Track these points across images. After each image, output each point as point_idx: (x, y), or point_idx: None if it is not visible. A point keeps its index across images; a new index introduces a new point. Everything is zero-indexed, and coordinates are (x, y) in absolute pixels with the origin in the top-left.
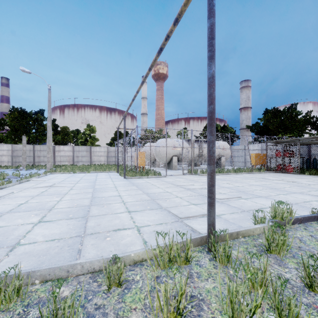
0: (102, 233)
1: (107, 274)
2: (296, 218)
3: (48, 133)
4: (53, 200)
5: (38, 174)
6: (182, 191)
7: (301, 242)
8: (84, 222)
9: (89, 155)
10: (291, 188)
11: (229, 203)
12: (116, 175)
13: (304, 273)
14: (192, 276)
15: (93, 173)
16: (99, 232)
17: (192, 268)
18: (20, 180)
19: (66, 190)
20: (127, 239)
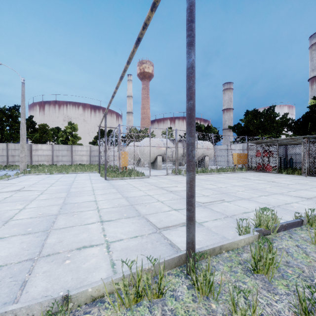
0: (62, 253)
1: None
2: (281, 225)
3: (21, 130)
4: (15, 208)
5: (8, 175)
6: (164, 194)
7: (288, 255)
8: (44, 238)
9: (70, 154)
10: (272, 188)
11: (212, 207)
12: (97, 176)
13: (299, 307)
14: None
15: (72, 173)
16: (58, 253)
17: (165, 302)
18: None
19: (36, 194)
20: (92, 261)
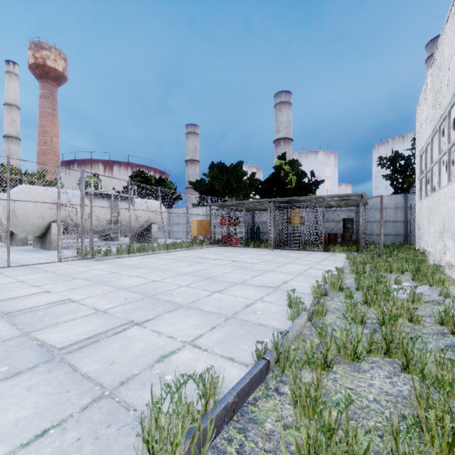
0: None
1: None
2: (223, 409)
3: None
4: None
5: None
6: None
7: None
8: None
9: None
10: (233, 274)
11: (83, 358)
12: None
13: None
14: None
15: None
16: None
17: None
18: None
19: None
20: None
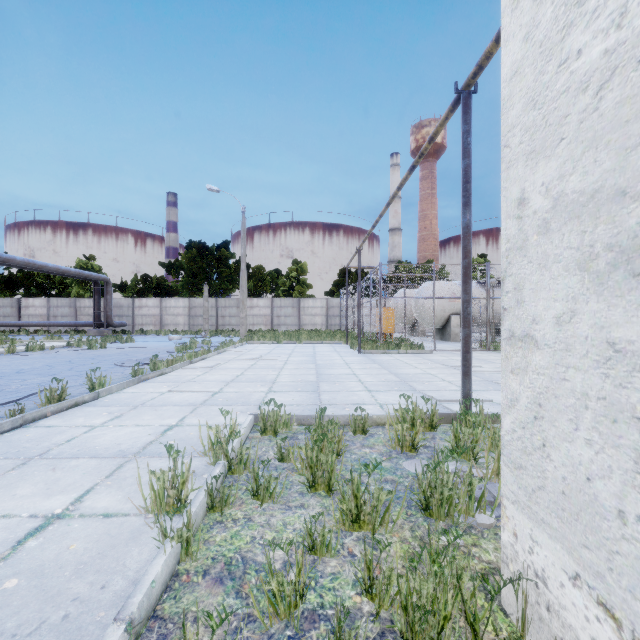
0: (340, 405)
1: (353, 419)
2: None
3: (242, 280)
4: (271, 374)
5: (233, 342)
6: (455, 374)
7: None
8: (317, 395)
9: (297, 313)
10: None
11: None
12: (344, 347)
13: None
14: (435, 438)
15: (306, 343)
16: (336, 404)
17: (436, 434)
18: (217, 349)
19: (280, 364)
20: (369, 411)
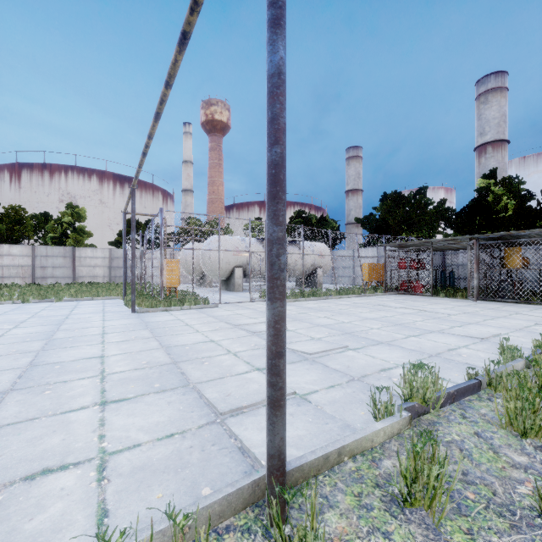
0: None
1: None
2: (447, 393)
3: None
4: None
5: None
6: (242, 338)
7: (464, 457)
8: None
9: (70, 264)
10: (425, 323)
11: (327, 361)
12: (119, 304)
13: None
14: None
15: (69, 301)
16: None
17: None
18: None
19: None
20: (52, 511)
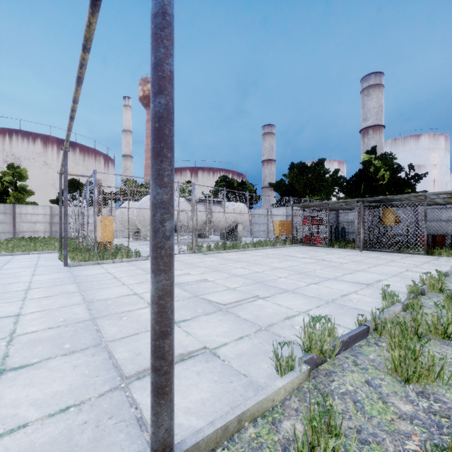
0: None
1: None
2: (341, 341)
3: None
4: None
5: None
6: None
7: (357, 411)
8: None
9: (11, 220)
10: (323, 271)
11: (239, 311)
12: (54, 258)
13: None
14: None
15: (4, 256)
16: None
17: None
18: None
19: None
20: None
